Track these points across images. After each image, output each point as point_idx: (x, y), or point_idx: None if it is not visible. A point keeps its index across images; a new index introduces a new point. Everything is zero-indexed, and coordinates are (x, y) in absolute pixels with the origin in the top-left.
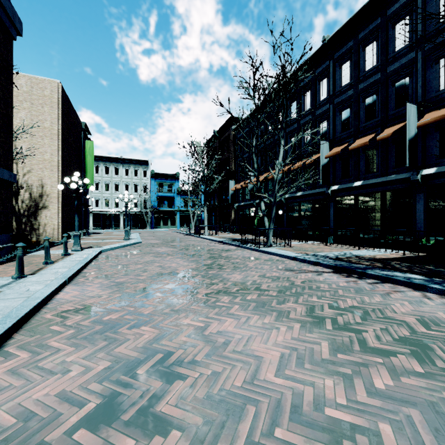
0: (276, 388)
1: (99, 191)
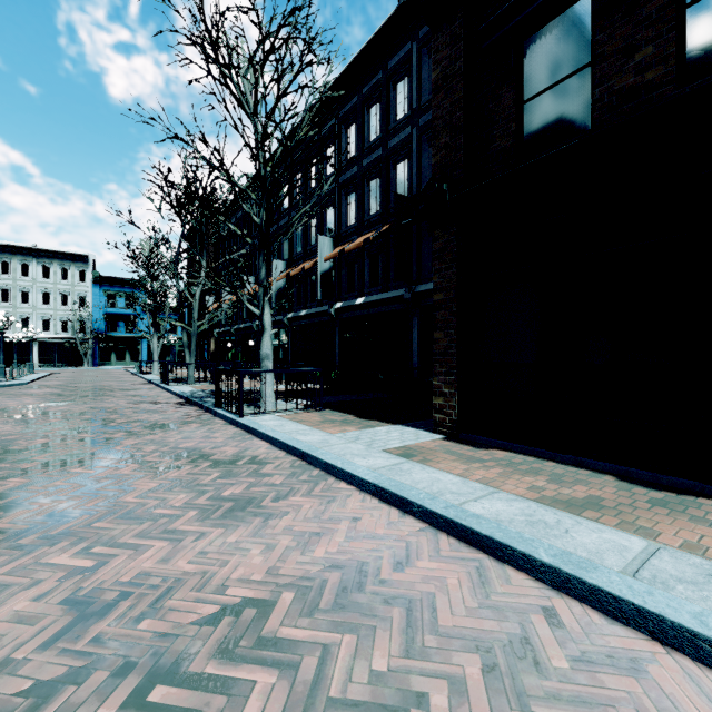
0: None
1: None
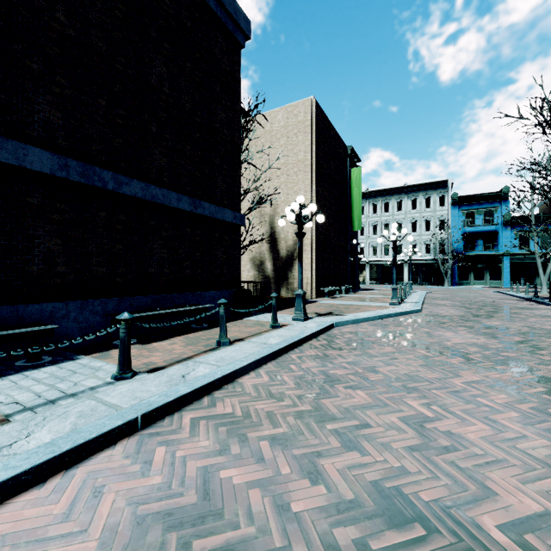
0: None
1: (376, 235)
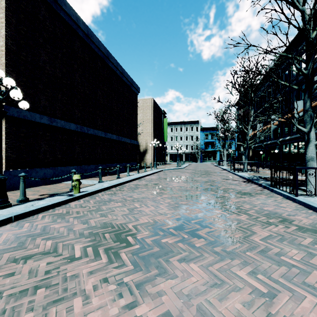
0: (169, 187)
1: (172, 141)
